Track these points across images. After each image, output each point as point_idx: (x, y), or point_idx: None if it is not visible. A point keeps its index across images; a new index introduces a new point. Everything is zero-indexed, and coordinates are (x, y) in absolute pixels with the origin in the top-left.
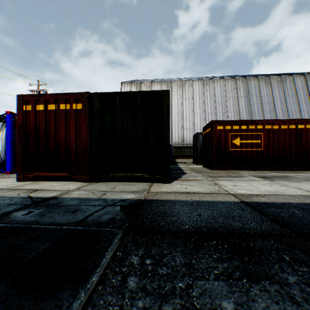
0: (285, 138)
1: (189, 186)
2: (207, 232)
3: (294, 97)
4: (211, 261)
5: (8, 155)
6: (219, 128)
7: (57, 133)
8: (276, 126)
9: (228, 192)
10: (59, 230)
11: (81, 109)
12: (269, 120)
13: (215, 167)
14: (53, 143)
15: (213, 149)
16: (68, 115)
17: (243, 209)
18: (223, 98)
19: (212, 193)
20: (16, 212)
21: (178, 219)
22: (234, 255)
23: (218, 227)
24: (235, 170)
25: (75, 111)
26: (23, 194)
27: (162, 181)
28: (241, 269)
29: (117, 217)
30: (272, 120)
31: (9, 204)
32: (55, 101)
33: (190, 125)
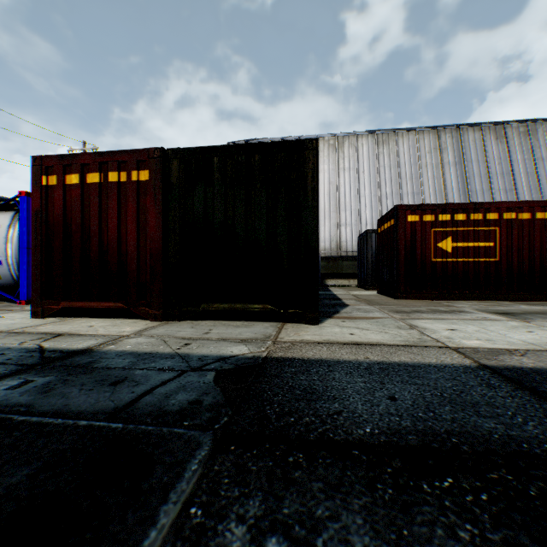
0: (543, 237)
1: (358, 331)
2: (421, 448)
3: None
4: None
5: (24, 271)
6: (410, 219)
7: (103, 227)
8: (525, 214)
9: (444, 344)
10: (69, 430)
11: (147, 181)
12: (511, 202)
13: (404, 294)
14: (95, 246)
15: (400, 259)
16: (122, 192)
17: (490, 385)
18: (415, 167)
19: (410, 347)
20: None
21: (345, 408)
22: (519, 533)
23: (445, 433)
24: (442, 299)
25: (137, 185)
26: (31, 344)
27: (303, 320)
28: None
29: (206, 398)
30: (518, 203)
31: None
32: (99, 168)
33: (353, 217)
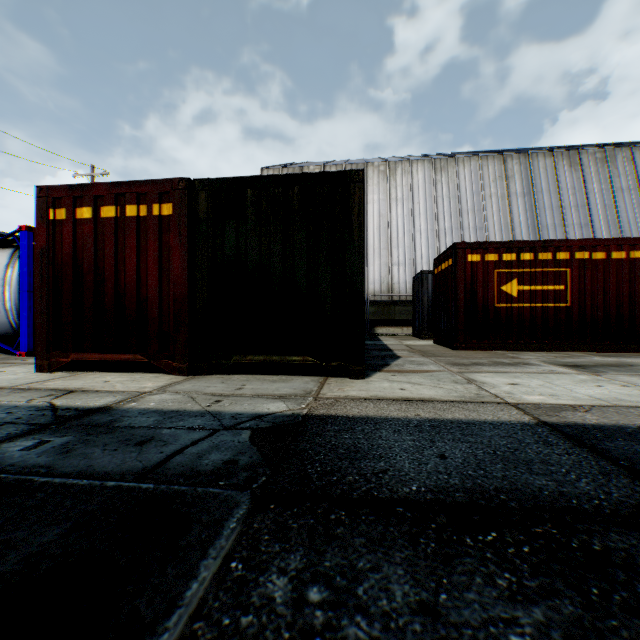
0: (620, 280)
1: (410, 385)
2: (467, 505)
3: (634, 192)
4: (494, 598)
5: (25, 318)
6: (471, 258)
7: (120, 268)
8: (600, 254)
9: (503, 400)
10: (96, 491)
11: (171, 216)
12: (584, 240)
13: (463, 344)
14: (110, 290)
15: (459, 305)
16: (142, 228)
17: (548, 442)
18: (477, 198)
19: (466, 403)
20: (9, 443)
21: (391, 467)
22: (556, 580)
23: (494, 490)
24: (507, 350)
25: (159, 220)
26: (40, 401)
27: (348, 374)
28: (589, 632)
29: (242, 458)
30: (592, 241)
31: (2, 423)
32: (116, 200)
33: (406, 255)
